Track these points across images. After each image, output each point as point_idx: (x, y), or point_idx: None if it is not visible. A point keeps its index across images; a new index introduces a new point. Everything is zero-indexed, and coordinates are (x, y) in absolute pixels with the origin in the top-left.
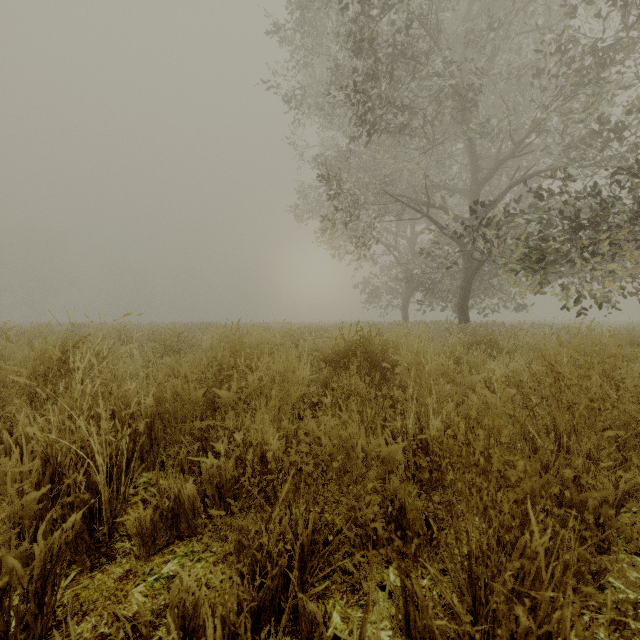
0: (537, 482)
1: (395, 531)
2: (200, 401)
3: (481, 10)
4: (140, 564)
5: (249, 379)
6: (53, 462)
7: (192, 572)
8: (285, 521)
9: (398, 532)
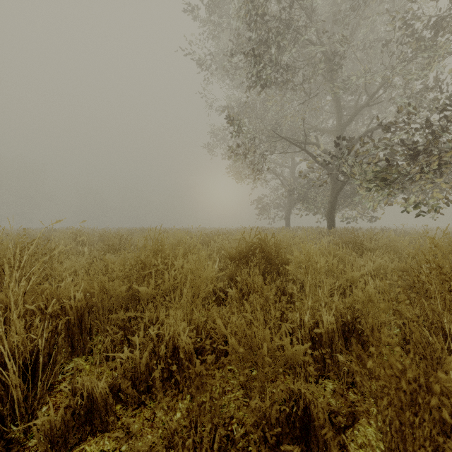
0: None
1: (300, 432)
2: (123, 295)
3: None
4: None
5: (165, 277)
6: None
7: None
8: (189, 441)
9: None
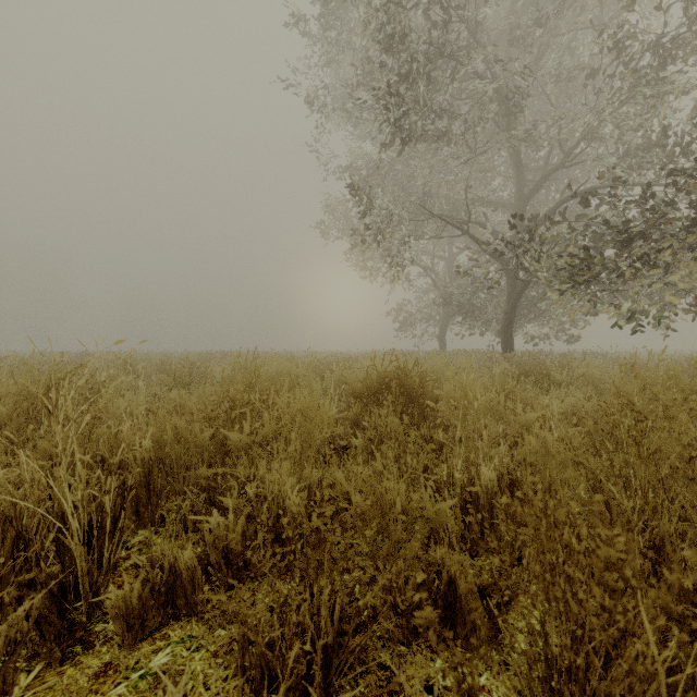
0: (637, 563)
1: (443, 611)
2: (207, 444)
3: (527, 6)
4: (123, 654)
5: (265, 418)
6: (16, 525)
7: (180, 680)
8: (304, 607)
9: (458, 643)
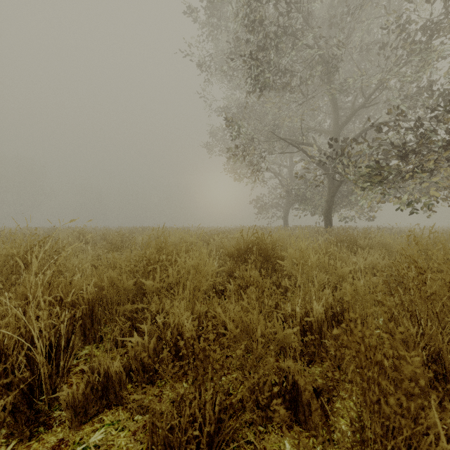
0: (426, 374)
1: (289, 403)
2: (131, 289)
3: (341, 2)
4: (72, 433)
5: (169, 271)
6: None
7: None
8: (194, 403)
9: (303, 435)
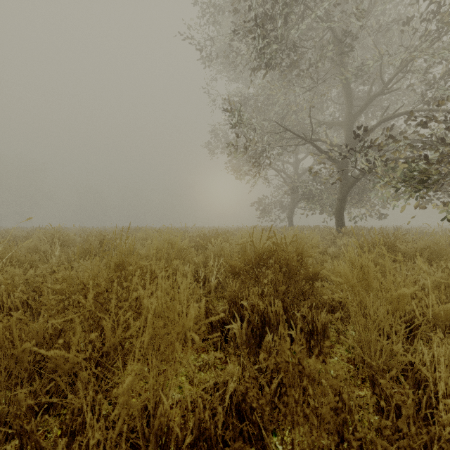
0: None
1: None
2: (25, 361)
3: None
4: None
5: (105, 326)
6: None
7: None
8: None
9: None
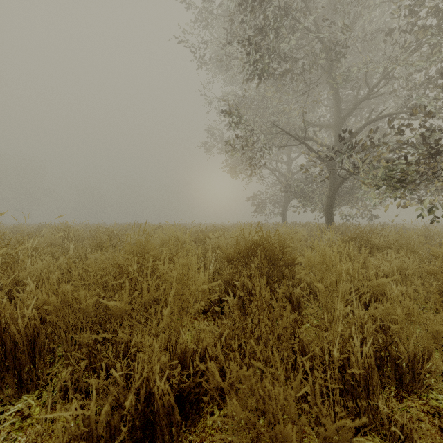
0: None
1: None
2: (90, 311)
3: None
4: None
5: (143, 287)
6: None
7: None
8: None
9: None
